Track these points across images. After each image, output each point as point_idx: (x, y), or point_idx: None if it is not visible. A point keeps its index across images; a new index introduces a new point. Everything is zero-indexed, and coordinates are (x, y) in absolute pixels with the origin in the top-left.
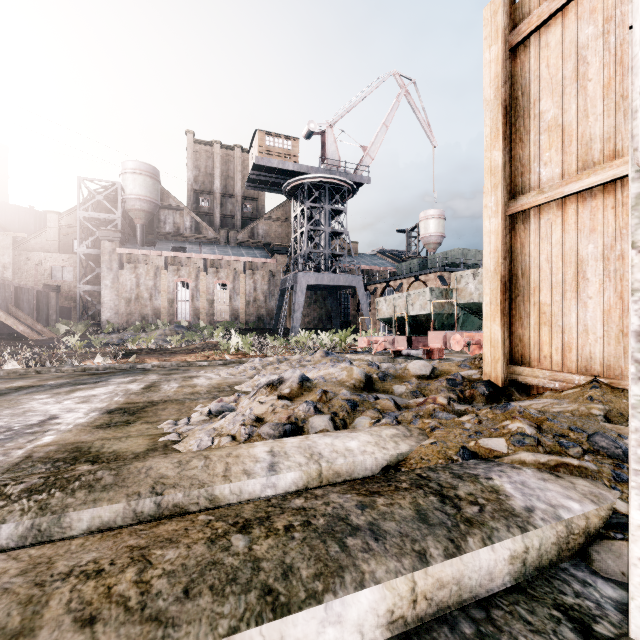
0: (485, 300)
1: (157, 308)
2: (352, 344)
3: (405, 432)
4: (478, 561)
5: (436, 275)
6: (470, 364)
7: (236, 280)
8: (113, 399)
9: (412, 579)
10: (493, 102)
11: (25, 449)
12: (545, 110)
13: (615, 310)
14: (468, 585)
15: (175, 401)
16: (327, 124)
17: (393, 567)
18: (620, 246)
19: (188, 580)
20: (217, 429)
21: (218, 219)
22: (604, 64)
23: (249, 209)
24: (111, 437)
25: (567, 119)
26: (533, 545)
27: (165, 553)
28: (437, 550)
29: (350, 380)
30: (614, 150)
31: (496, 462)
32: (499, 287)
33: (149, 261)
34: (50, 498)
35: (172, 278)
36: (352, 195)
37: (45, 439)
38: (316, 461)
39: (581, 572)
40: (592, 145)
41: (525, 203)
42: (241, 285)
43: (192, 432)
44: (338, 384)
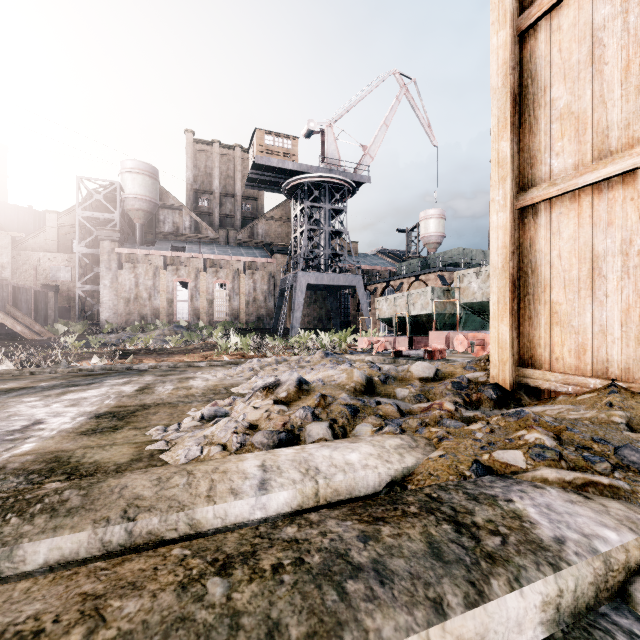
0: (492, 299)
1: (156, 308)
2: (352, 344)
3: (410, 442)
4: (505, 610)
5: (436, 275)
6: (475, 366)
7: (236, 280)
8: (104, 402)
9: (427, 638)
10: (501, 90)
11: (0, 459)
12: (557, 97)
13: (635, 309)
14: None
15: (168, 404)
16: (327, 123)
17: (403, 622)
18: None
19: None
20: (207, 437)
21: (218, 219)
22: (622, 46)
23: (249, 209)
24: (95, 445)
25: (581, 106)
26: (568, 587)
27: (124, 605)
28: (456, 597)
29: (350, 383)
30: (633, 137)
31: (514, 479)
32: (507, 285)
33: (148, 261)
34: (4, 525)
35: (171, 278)
36: (352, 194)
37: (24, 447)
38: (312, 477)
39: (625, 619)
40: (609, 133)
41: (535, 196)
42: (241, 285)
43: (181, 439)
44: (337, 387)
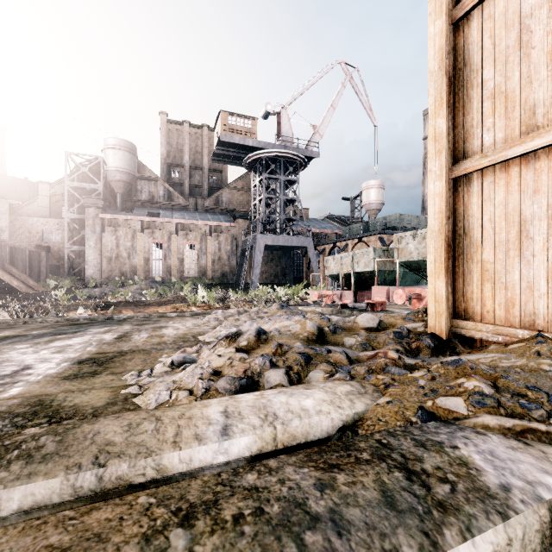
0: (429, 258)
1: (134, 266)
2: (304, 297)
3: (359, 389)
4: None
5: (377, 237)
6: (414, 317)
7: (203, 241)
8: (86, 349)
9: None
10: (437, 73)
11: None
12: (488, 78)
13: None
14: None
15: (142, 351)
16: (282, 106)
17: None
18: None
19: None
20: (176, 382)
21: (187, 188)
22: (548, 31)
23: (214, 180)
24: (75, 389)
25: (510, 86)
26: (516, 535)
27: None
28: (411, 549)
29: (303, 333)
30: None
31: (457, 425)
32: (443, 246)
33: (127, 225)
34: None
35: (147, 240)
36: (304, 167)
37: (12, 391)
38: (271, 423)
39: None
40: (536, 110)
41: (468, 167)
42: (207, 246)
43: (153, 384)
44: (292, 337)
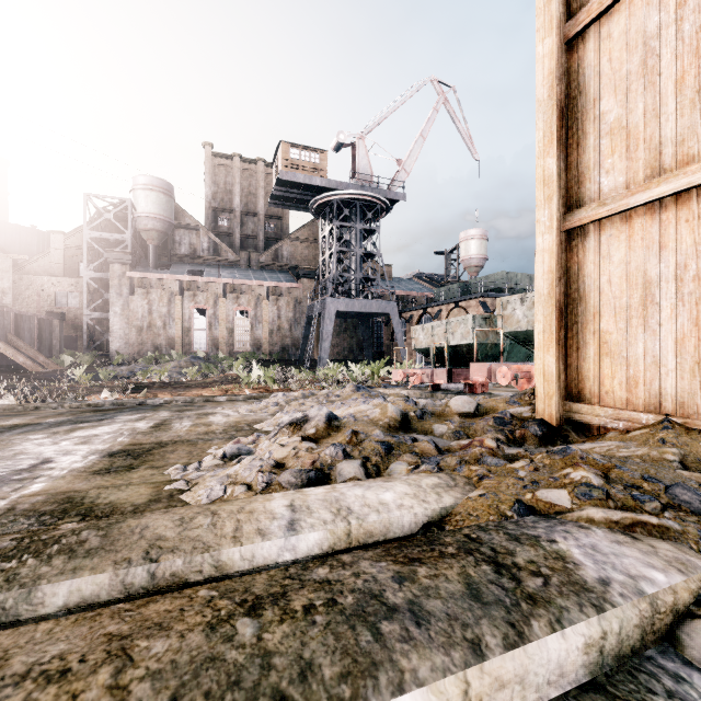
0: (537, 328)
1: (171, 337)
2: (386, 377)
3: (449, 481)
4: (546, 652)
5: (478, 301)
6: (519, 400)
7: (258, 307)
8: (117, 439)
9: (464, 679)
10: (547, 102)
11: (8, 499)
12: (607, 110)
13: (690, 339)
14: (534, 683)
15: (186, 442)
16: (358, 135)
17: (440, 663)
18: (696, 265)
19: (178, 684)
20: (231, 476)
21: (238, 240)
22: (677, 56)
23: (273, 229)
24: (109, 485)
25: (633, 120)
26: (612, 629)
27: (151, 645)
28: (494, 638)
29: (384, 419)
30: (688, 154)
31: (558, 519)
32: (554, 313)
33: (163, 286)
34: (20, 566)
35: (188, 304)
36: (386, 213)
37: (33, 487)
38: (344, 518)
39: (671, 662)
40: (662, 149)
41: (584, 217)
42: (264, 312)
43: (202, 479)
44: (370, 423)
